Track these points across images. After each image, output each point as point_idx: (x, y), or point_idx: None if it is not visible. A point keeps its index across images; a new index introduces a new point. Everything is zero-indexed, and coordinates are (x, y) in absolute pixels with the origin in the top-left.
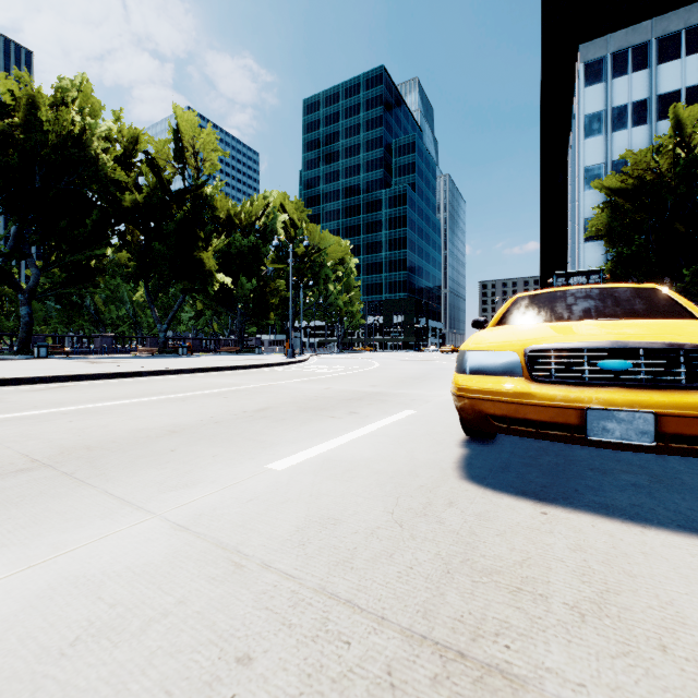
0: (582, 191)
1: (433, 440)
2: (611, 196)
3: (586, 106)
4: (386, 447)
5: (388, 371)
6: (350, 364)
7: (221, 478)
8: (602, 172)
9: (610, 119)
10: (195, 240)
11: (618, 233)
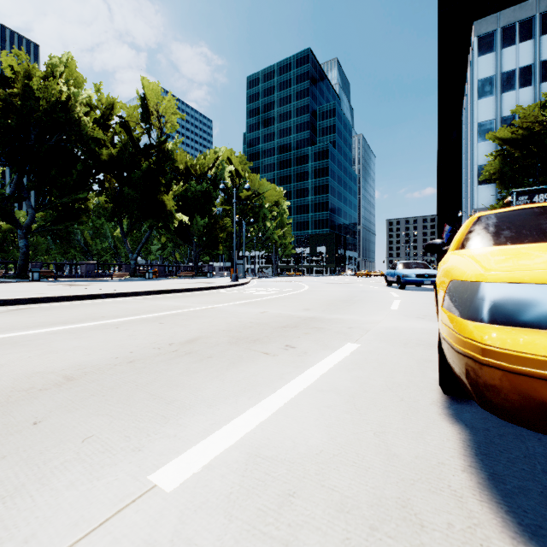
0: (476, 143)
1: (401, 401)
2: (503, 145)
3: (479, 72)
4: (341, 420)
5: (317, 293)
6: (284, 287)
7: (51, 523)
8: (493, 127)
9: (500, 82)
10: (158, 186)
11: (509, 176)
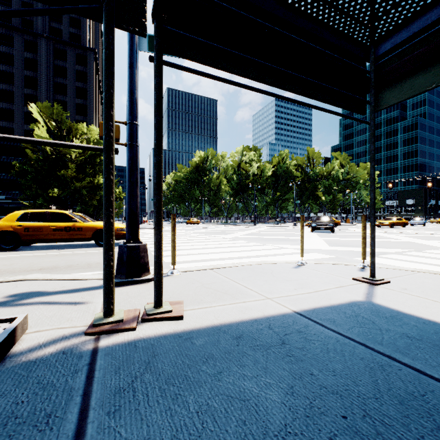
0: None
1: None
2: None
3: None
4: None
5: None
6: None
7: None
8: None
9: None
10: (316, 189)
11: None
